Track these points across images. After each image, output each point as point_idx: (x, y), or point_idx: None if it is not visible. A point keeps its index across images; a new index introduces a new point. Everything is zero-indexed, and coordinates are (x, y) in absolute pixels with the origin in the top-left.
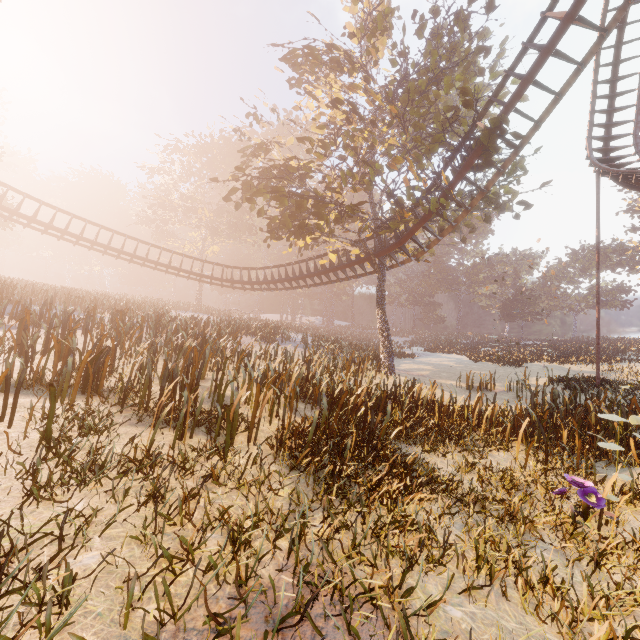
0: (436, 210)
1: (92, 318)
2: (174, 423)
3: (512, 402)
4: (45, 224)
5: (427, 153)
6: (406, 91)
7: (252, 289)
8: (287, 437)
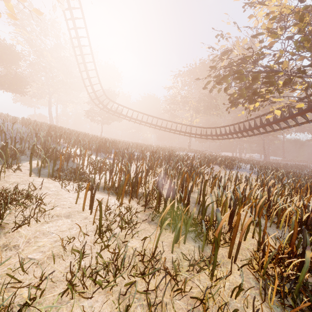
0: None
1: (142, 155)
2: (172, 227)
3: None
4: (130, 117)
5: None
6: None
7: (217, 139)
8: (276, 277)
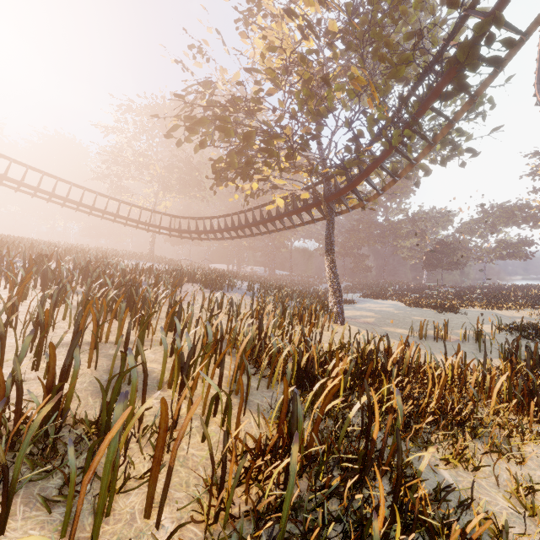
0: (396, 146)
1: None
2: None
3: (477, 355)
4: None
5: (391, 78)
6: (370, 2)
7: (199, 238)
8: None
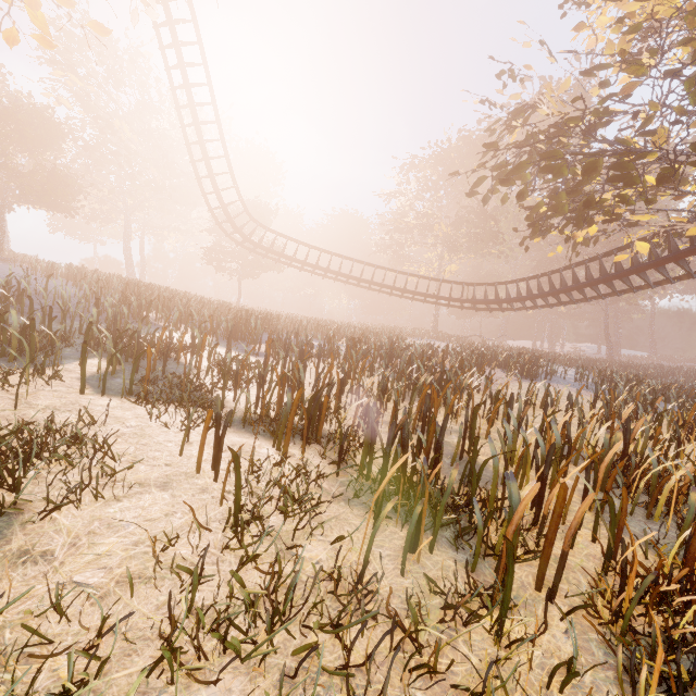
0: None
1: (329, 346)
2: (402, 514)
3: None
4: (301, 261)
5: None
6: None
7: (499, 309)
8: (658, 642)
